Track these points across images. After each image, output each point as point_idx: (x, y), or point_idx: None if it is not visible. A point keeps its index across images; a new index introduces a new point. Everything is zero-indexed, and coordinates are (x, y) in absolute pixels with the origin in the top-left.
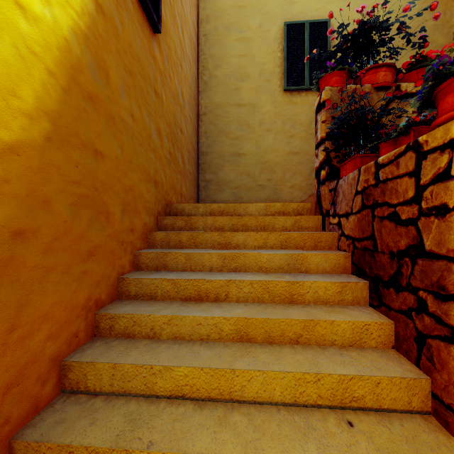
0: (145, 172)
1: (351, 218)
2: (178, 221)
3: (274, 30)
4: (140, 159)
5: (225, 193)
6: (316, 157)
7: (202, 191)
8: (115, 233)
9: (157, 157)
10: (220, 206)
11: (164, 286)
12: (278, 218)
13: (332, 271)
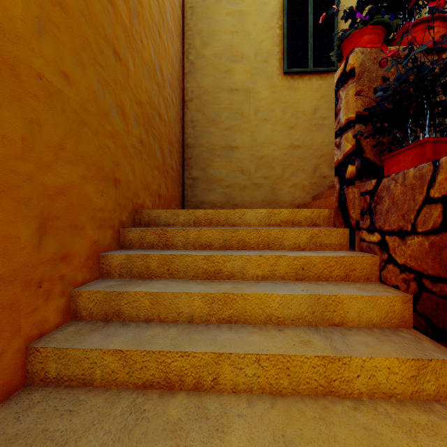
0: (95, 166)
1: (413, 239)
2: (148, 235)
3: (273, 3)
4: (83, 146)
5: (215, 193)
6: (336, 148)
7: (188, 190)
8: (18, 270)
9: (118, 145)
10: (207, 213)
11: (106, 362)
12: (288, 231)
13: (382, 323)
